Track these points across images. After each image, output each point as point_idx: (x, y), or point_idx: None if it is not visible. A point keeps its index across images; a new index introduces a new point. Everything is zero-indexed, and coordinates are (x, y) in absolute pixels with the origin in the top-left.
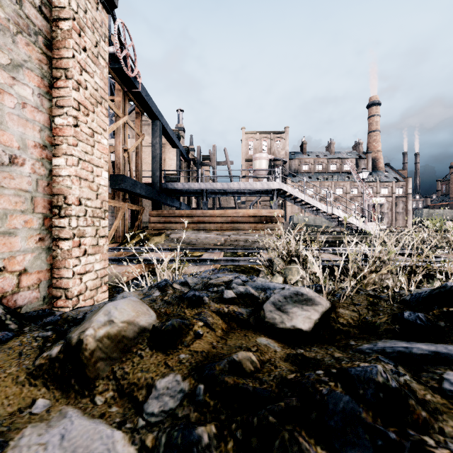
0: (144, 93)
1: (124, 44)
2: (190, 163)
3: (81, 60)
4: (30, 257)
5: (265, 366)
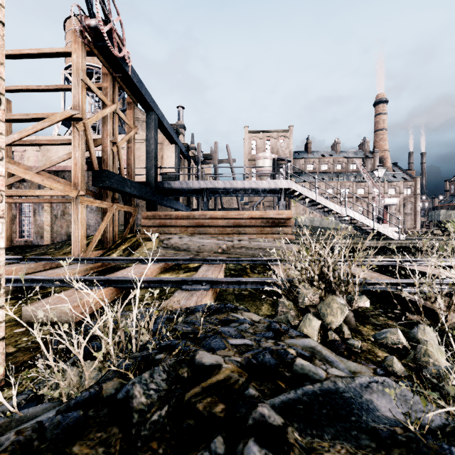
0: (136, 79)
1: (109, 17)
2: (190, 161)
3: None
4: None
5: None
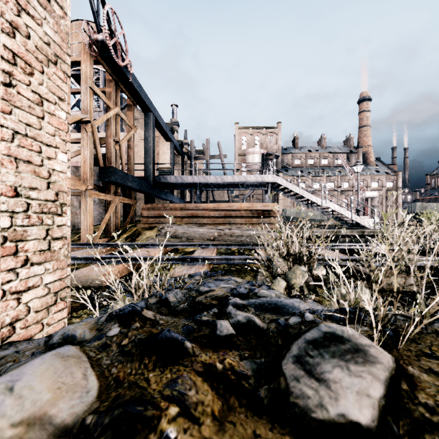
0: (136, 84)
1: (114, 32)
2: (183, 156)
3: None
4: None
5: None
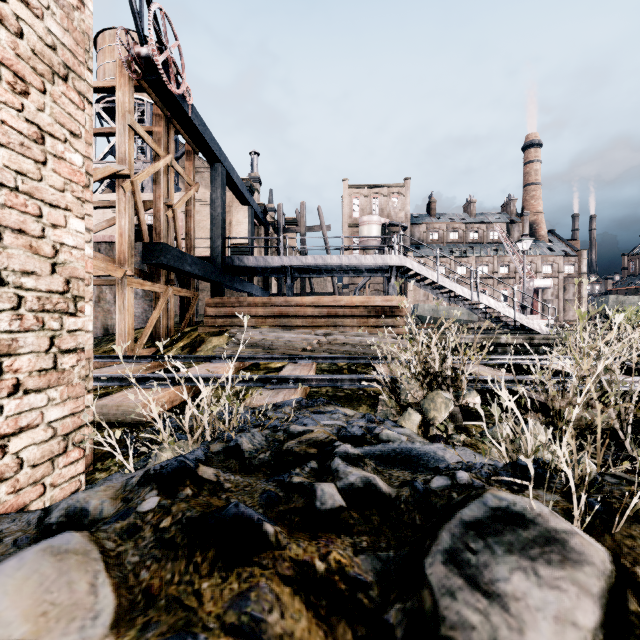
0: (198, 121)
1: (165, 43)
2: (267, 228)
3: None
4: None
5: None
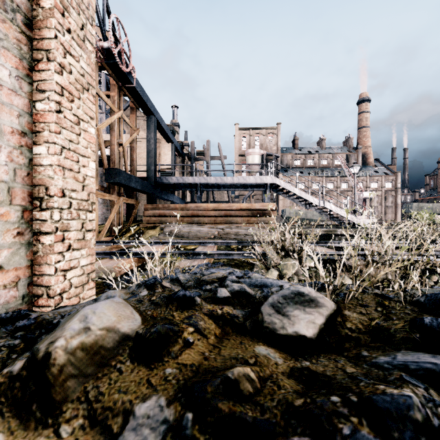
0: (139, 88)
1: (119, 39)
2: (184, 157)
3: (64, 42)
4: (7, 253)
5: (266, 385)
